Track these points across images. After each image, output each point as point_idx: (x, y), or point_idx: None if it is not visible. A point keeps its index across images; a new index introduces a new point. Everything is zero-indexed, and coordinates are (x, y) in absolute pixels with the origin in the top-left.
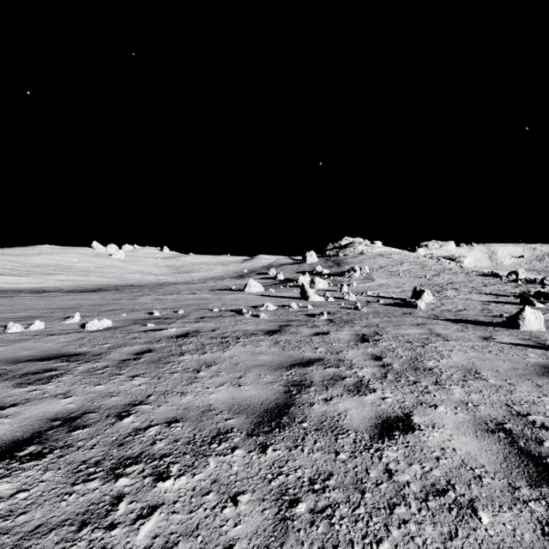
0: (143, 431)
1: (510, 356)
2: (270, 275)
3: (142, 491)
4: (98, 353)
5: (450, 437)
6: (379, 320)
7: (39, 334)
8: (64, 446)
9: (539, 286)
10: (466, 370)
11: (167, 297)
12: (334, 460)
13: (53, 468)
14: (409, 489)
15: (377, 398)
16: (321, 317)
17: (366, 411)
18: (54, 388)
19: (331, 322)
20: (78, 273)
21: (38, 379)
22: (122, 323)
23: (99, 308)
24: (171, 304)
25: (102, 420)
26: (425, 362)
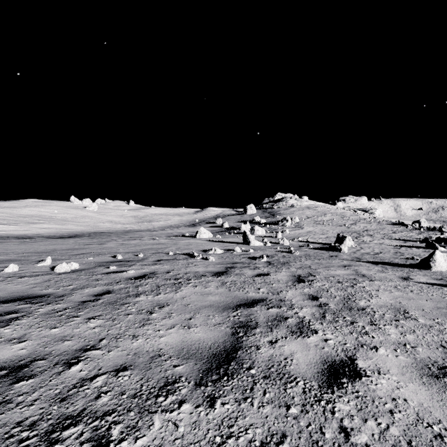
0: (89, 382)
1: (431, 295)
2: (217, 224)
3: None
4: (60, 295)
5: (398, 384)
6: (311, 262)
7: (12, 276)
8: (3, 402)
9: (439, 233)
10: (395, 309)
11: (131, 242)
12: (286, 416)
13: None
14: None
15: (319, 340)
16: (261, 260)
17: (311, 354)
18: (10, 331)
19: (270, 264)
20: (58, 222)
21: None
22: (88, 266)
23: (70, 252)
24: (133, 248)
25: (49, 369)
26: (357, 302)
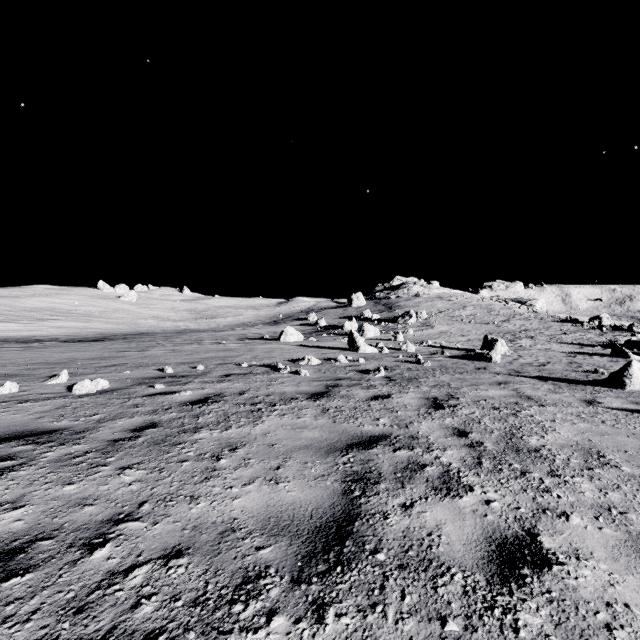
0: (122, 578)
1: (632, 428)
2: (310, 321)
3: None
4: (80, 430)
5: (610, 577)
6: (449, 377)
7: (9, 400)
8: None
9: (628, 334)
10: (584, 450)
11: (185, 348)
12: (442, 637)
13: None
14: None
15: (477, 502)
16: (377, 374)
17: (468, 526)
18: (1, 490)
19: (391, 381)
20: (80, 318)
21: None
22: (122, 384)
23: (97, 363)
24: (189, 357)
25: (59, 555)
26: (525, 439)
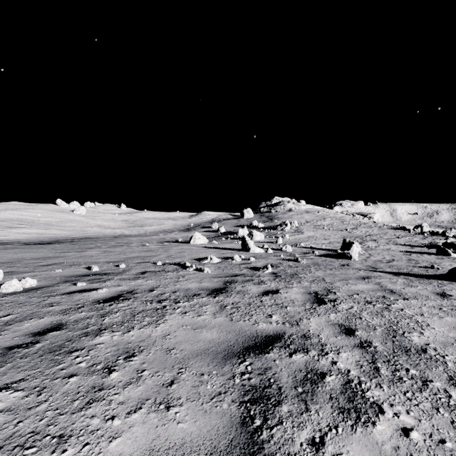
0: None
1: None
2: (213, 229)
3: None
4: None
5: None
6: (323, 273)
7: None
8: None
9: (443, 238)
10: None
11: (116, 249)
12: None
13: None
14: None
15: (394, 432)
16: (265, 271)
17: None
18: None
19: (277, 277)
20: (41, 226)
21: None
22: (50, 282)
23: (39, 262)
24: (116, 256)
25: None
26: (407, 336)
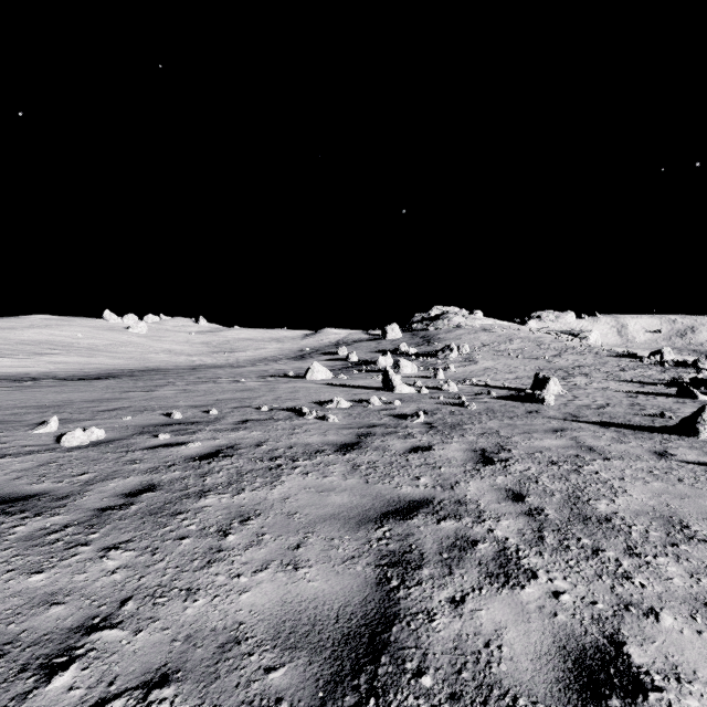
0: None
1: None
2: (340, 356)
3: None
4: (63, 495)
5: None
6: (498, 423)
7: None
8: None
9: (693, 371)
10: (663, 519)
11: (199, 387)
12: None
13: None
14: None
15: (543, 594)
16: (415, 420)
17: (535, 632)
18: None
19: (431, 429)
20: (82, 352)
21: None
22: (121, 433)
23: (96, 406)
24: (202, 398)
25: (5, 684)
26: (592, 504)
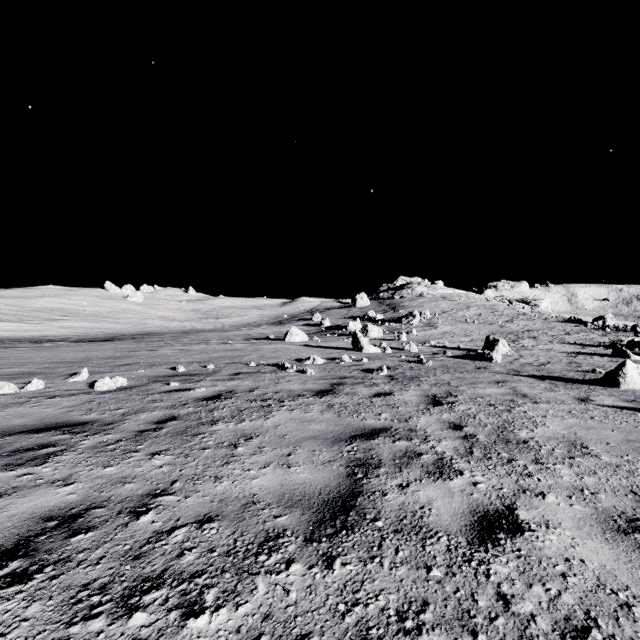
0: (167, 536)
1: (618, 423)
2: (314, 321)
3: (166, 636)
4: (109, 422)
5: (573, 541)
6: (450, 376)
7: (37, 395)
8: (60, 560)
9: (631, 335)
10: (569, 442)
11: (194, 347)
12: (427, 579)
13: (42, 597)
14: (537, 627)
15: (466, 483)
16: (380, 373)
17: (456, 502)
18: (51, 471)
19: (393, 380)
20: (88, 318)
21: (31, 458)
22: (139, 382)
23: (111, 362)
24: (198, 356)
25: (112, 519)
26: (516, 432)
